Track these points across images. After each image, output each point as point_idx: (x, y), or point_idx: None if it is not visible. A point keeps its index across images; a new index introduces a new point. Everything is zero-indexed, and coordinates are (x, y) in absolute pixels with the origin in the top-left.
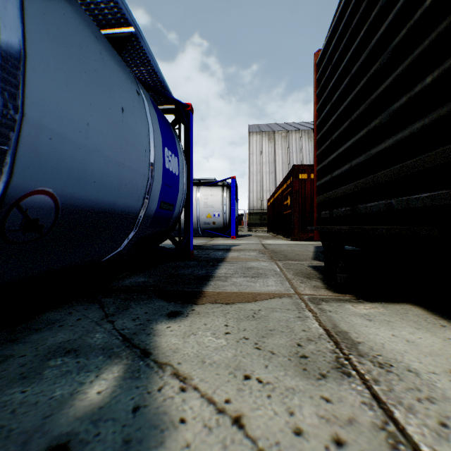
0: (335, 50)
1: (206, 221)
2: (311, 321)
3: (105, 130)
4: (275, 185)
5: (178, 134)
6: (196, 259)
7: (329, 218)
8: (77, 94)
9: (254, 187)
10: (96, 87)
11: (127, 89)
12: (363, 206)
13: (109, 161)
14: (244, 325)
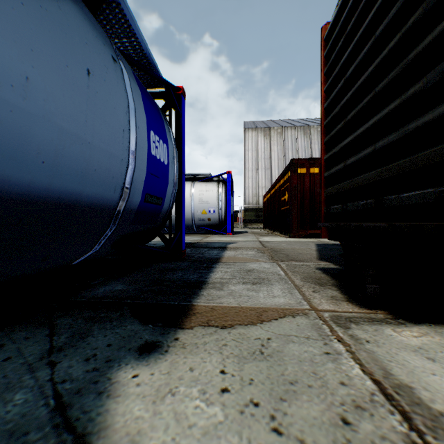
0: (349, 16)
1: (201, 217)
2: (348, 362)
3: (59, 92)
4: (270, 181)
5: (169, 121)
6: (189, 259)
7: (341, 213)
8: (4, 30)
9: (249, 183)
10: (42, 30)
11: (98, 50)
12: (395, 197)
13: (67, 136)
14: (250, 370)
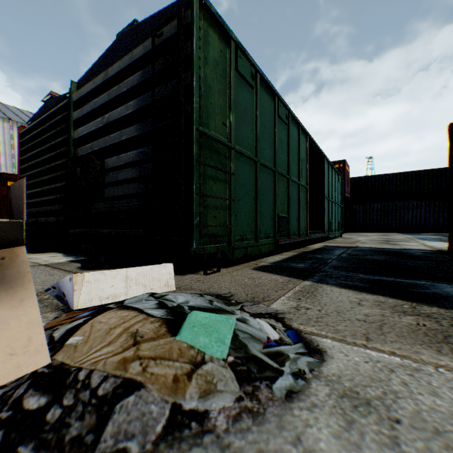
0: (31, 139)
1: None
2: None
3: None
4: None
5: None
6: None
7: (28, 222)
8: None
9: None
10: None
11: None
12: (41, 219)
13: None
14: None
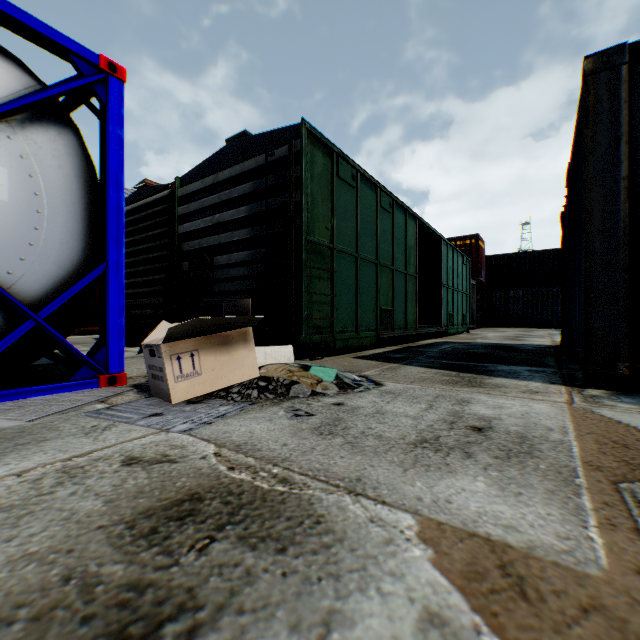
0: None
1: None
2: None
3: None
4: None
5: None
6: None
7: None
8: None
9: None
10: None
11: None
12: (133, 311)
13: None
14: None
